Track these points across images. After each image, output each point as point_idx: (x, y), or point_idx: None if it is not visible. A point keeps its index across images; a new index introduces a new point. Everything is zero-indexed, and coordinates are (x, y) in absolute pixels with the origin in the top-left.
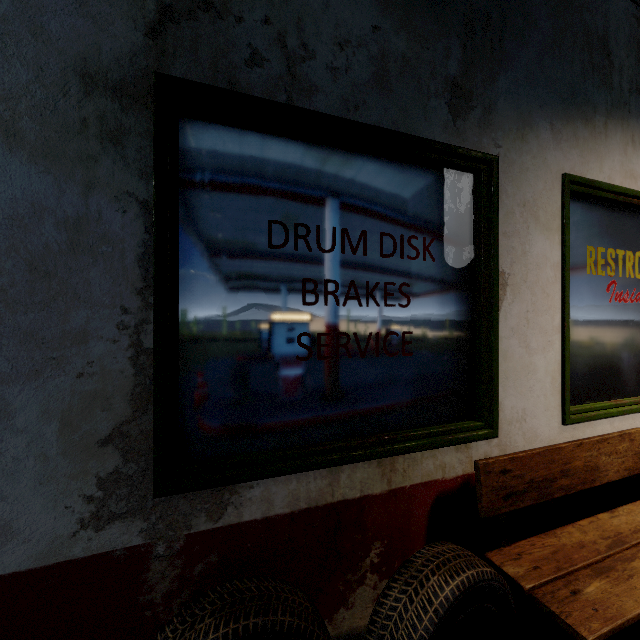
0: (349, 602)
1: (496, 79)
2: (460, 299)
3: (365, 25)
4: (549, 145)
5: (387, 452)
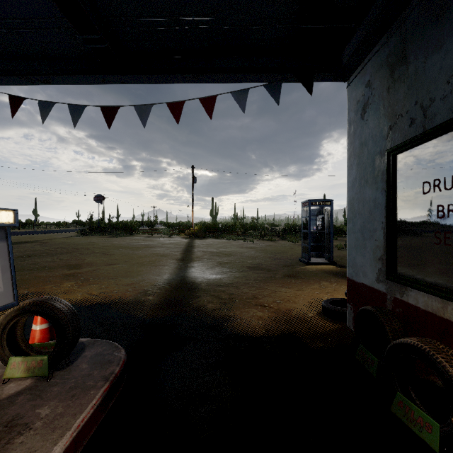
0: None
1: None
2: None
3: None
4: None
5: None
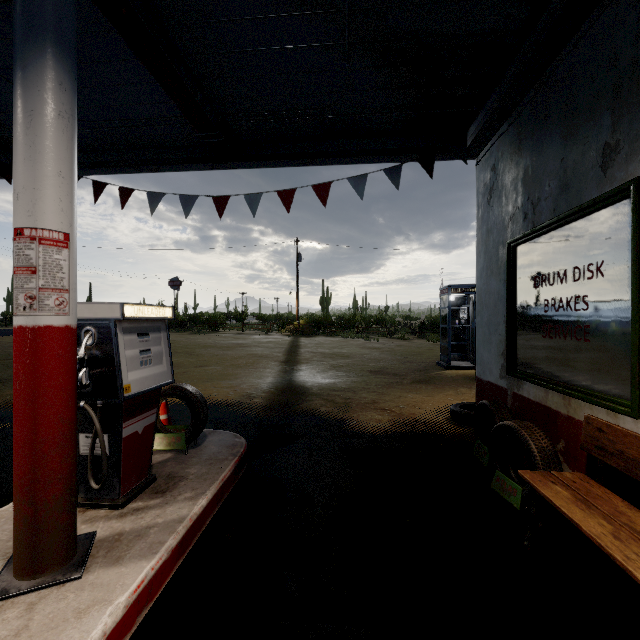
0: None
1: None
2: (624, 302)
3: (557, 164)
4: None
5: (562, 391)
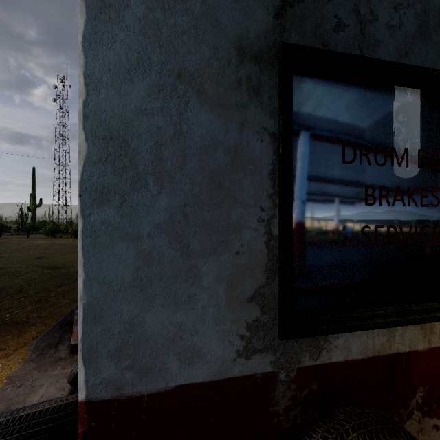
0: None
1: None
2: None
3: None
4: None
5: (430, 318)
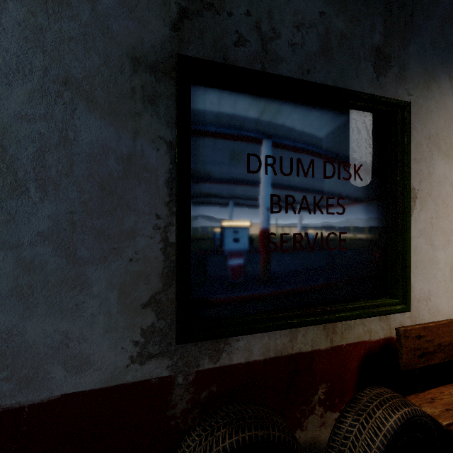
0: (303, 426)
1: (408, 45)
2: (380, 209)
3: (314, 12)
4: (448, 92)
5: (330, 319)
